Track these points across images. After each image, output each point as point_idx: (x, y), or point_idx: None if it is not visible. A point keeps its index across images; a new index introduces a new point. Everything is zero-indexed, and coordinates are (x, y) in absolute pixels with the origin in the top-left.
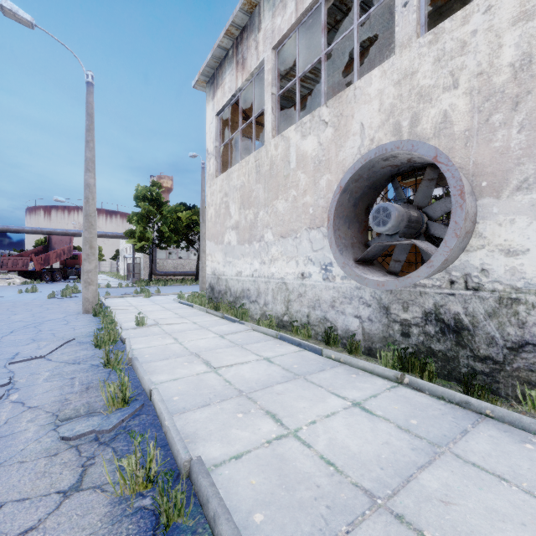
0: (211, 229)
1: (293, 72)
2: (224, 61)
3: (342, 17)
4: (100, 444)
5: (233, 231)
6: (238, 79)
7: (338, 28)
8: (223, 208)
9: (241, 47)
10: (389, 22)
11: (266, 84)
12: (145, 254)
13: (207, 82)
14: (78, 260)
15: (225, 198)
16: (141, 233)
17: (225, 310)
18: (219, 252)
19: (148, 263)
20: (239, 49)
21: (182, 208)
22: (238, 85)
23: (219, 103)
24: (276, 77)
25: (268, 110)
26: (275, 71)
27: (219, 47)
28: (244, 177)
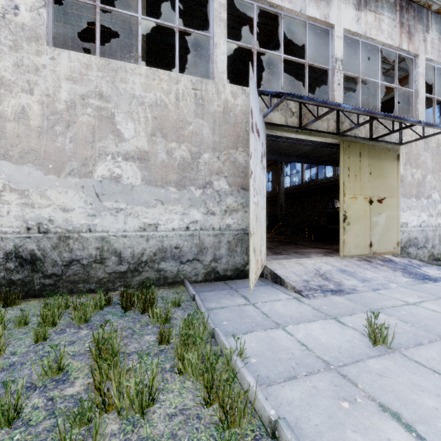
0: None
1: (393, 64)
2: None
3: (350, 94)
4: None
5: None
6: None
7: (352, 90)
8: None
9: None
10: (324, 96)
11: None
12: None
13: None
14: None
15: None
16: None
17: None
18: None
19: None
20: None
21: None
22: None
23: None
24: None
25: None
26: None
27: None
28: None
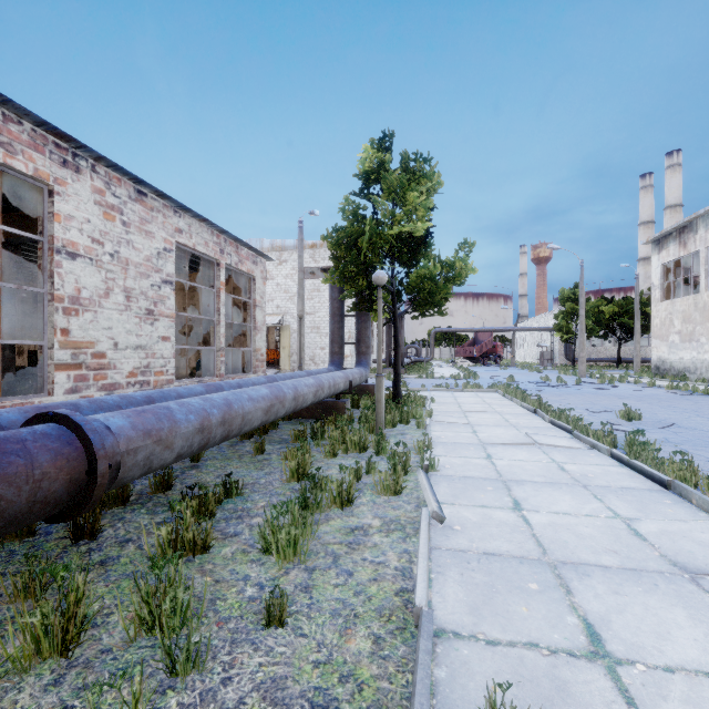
0: (656, 332)
1: None
2: (668, 236)
3: None
4: (654, 388)
5: (676, 335)
6: (680, 252)
7: None
8: (667, 321)
9: (683, 235)
10: None
11: (701, 263)
12: (559, 343)
13: (652, 242)
14: (494, 348)
15: (669, 316)
16: (567, 327)
17: (670, 379)
18: (663, 346)
19: (562, 351)
20: (681, 236)
21: (603, 302)
22: (680, 255)
23: (664, 259)
24: (708, 260)
25: (702, 277)
26: (707, 257)
27: (665, 232)
28: (685, 307)
